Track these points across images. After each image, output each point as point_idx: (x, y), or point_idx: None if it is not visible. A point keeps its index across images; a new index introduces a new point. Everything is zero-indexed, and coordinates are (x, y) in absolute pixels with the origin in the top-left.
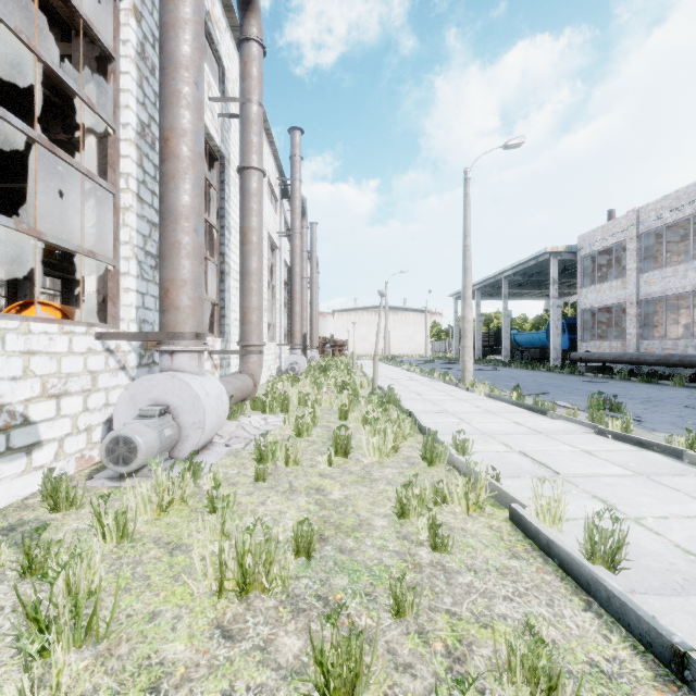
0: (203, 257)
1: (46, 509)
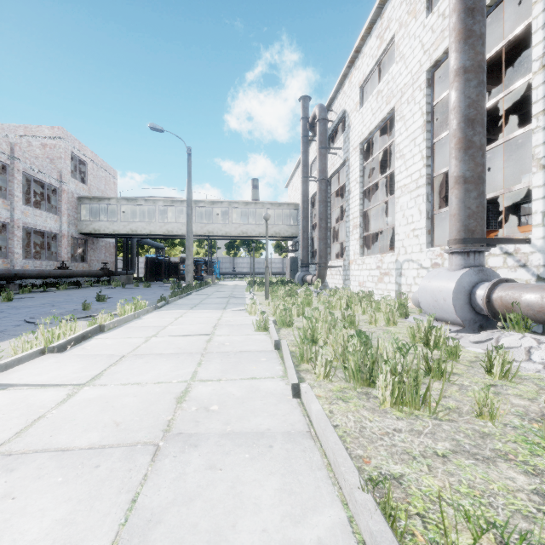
0: (454, 182)
1: None
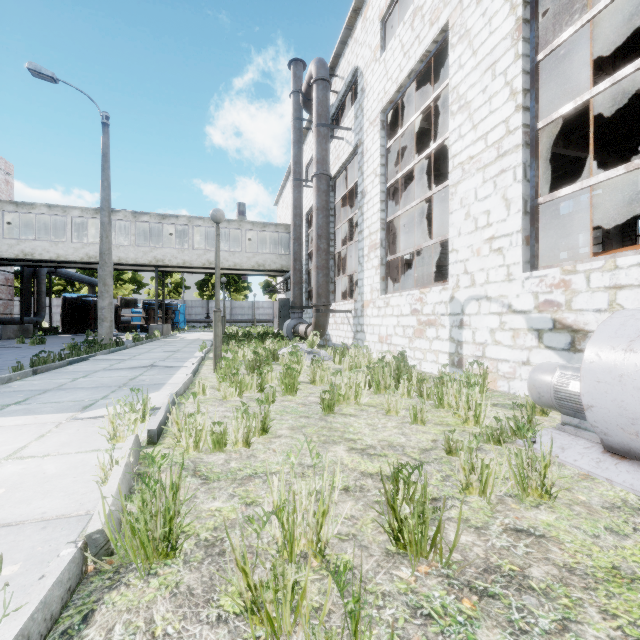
0: None
1: (555, 415)
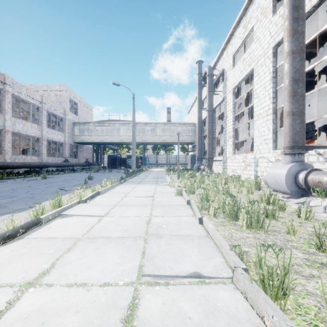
0: (287, 114)
1: None
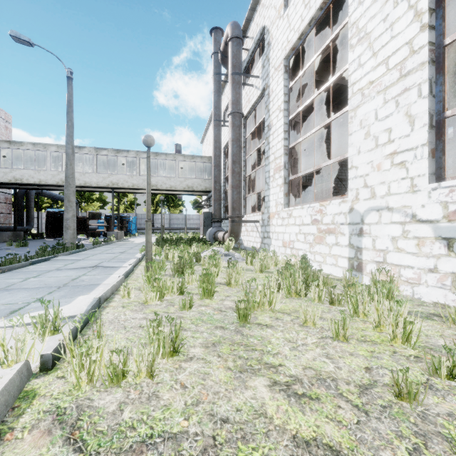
0: None
1: None
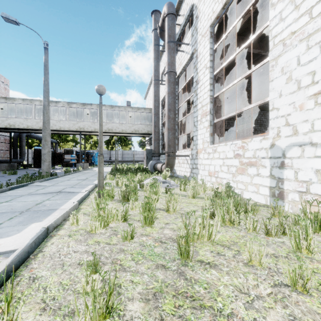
0: None
1: None
